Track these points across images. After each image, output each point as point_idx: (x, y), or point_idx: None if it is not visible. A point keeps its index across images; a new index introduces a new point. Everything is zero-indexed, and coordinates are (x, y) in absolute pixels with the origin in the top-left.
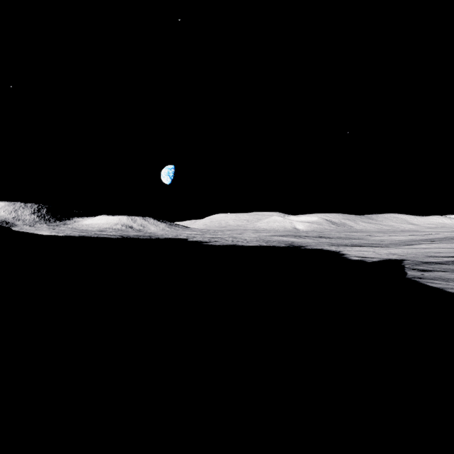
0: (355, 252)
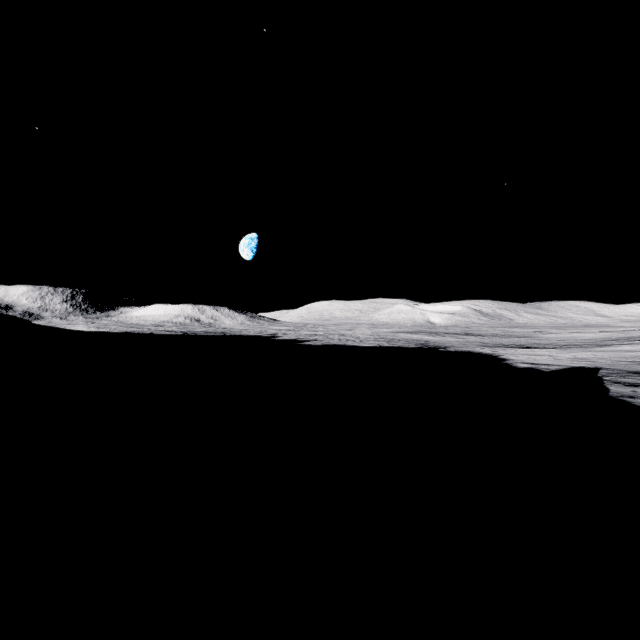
0: (522, 356)
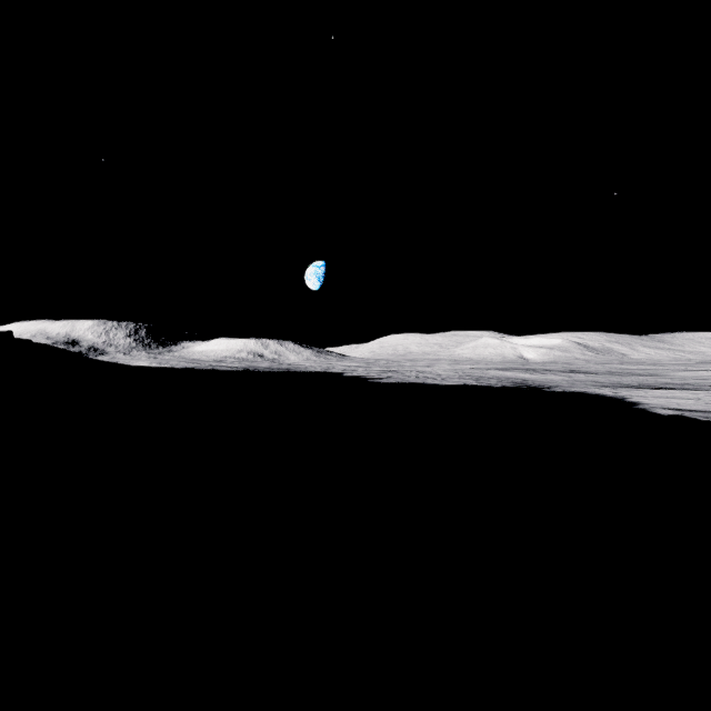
0: (658, 399)
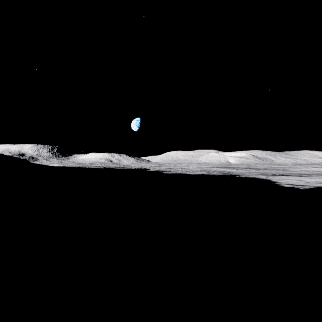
0: (284, 180)
